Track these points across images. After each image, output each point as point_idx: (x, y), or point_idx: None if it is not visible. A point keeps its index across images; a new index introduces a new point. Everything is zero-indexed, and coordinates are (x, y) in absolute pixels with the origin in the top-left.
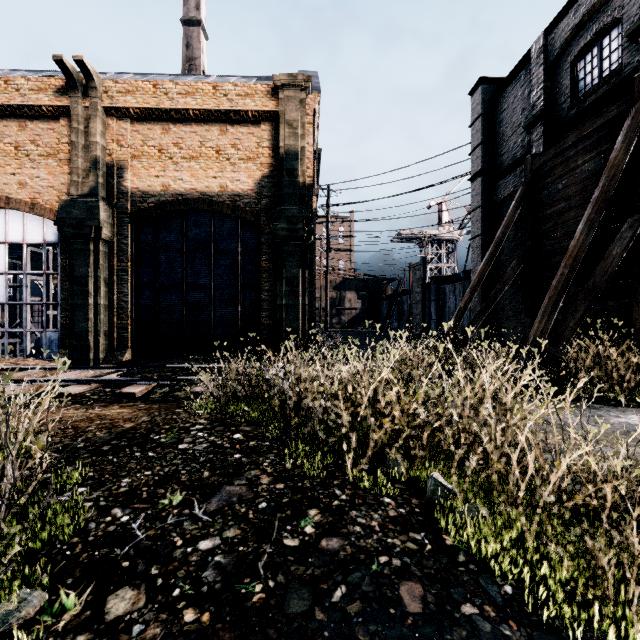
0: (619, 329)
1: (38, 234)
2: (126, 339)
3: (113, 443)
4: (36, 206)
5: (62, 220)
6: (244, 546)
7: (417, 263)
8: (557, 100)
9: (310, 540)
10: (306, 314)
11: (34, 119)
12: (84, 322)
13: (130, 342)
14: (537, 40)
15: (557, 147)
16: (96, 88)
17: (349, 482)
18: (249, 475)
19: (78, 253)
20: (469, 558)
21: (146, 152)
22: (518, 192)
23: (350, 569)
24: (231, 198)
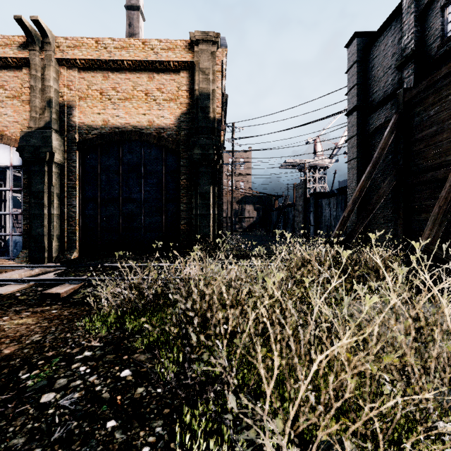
0: None
1: (6, 159)
2: (74, 241)
3: None
4: (4, 137)
5: (22, 147)
6: None
7: (299, 183)
8: (427, 41)
9: None
10: (216, 222)
11: (2, 69)
12: (40, 228)
13: (78, 244)
14: None
15: (429, 79)
16: (50, 43)
17: None
18: None
19: (35, 173)
20: None
21: (90, 94)
22: (392, 120)
23: None
24: (157, 130)
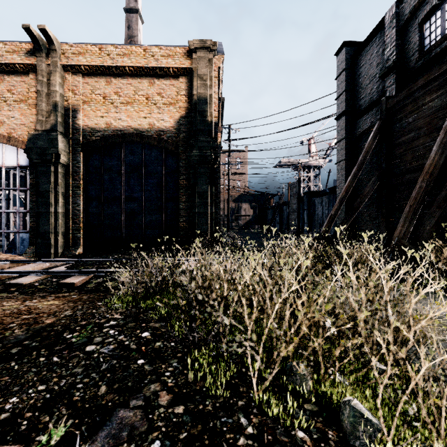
0: None
1: (13, 160)
2: (79, 238)
3: (24, 344)
4: (11, 139)
5: (30, 149)
6: None
7: (294, 182)
8: (406, 54)
9: None
10: (213, 219)
11: (10, 74)
12: (47, 225)
13: (82, 240)
14: (390, 9)
15: (408, 89)
16: (56, 50)
17: (255, 403)
18: (148, 391)
19: (42, 174)
20: None
21: (94, 99)
22: (376, 126)
23: None
24: (157, 133)
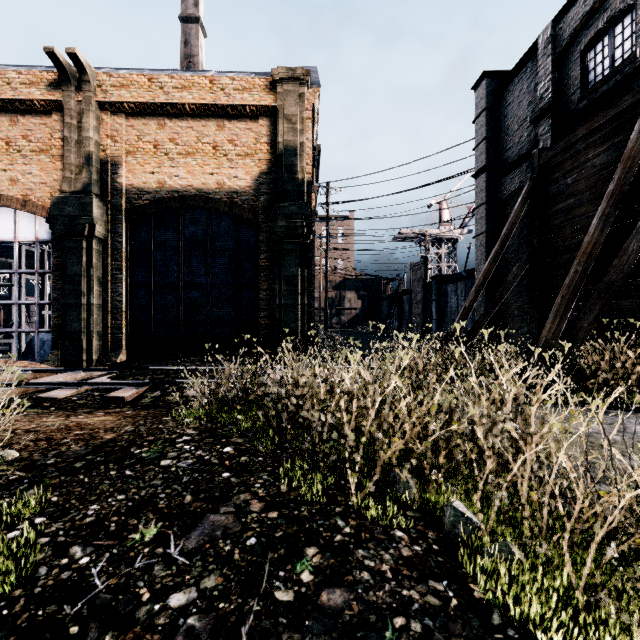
0: (634, 330)
1: (30, 232)
2: (120, 340)
3: (88, 459)
4: (28, 203)
5: (54, 217)
6: (225, 602)
7: (418, 262)
8: (566, 92)
9: (307, 592)
10: (305, 314)
11: (26, 114)
12: (77, 322)
13: (125, 343)
14: (544, 30)
15: (566, 140)
16: (89, 82)
17: (353, 509)
18: (238, 500)
19: (71, 251)
20: (506, 619)
21: (141, 148)
22: (525, 188)
23: (358, 638)
24: (228, 195)
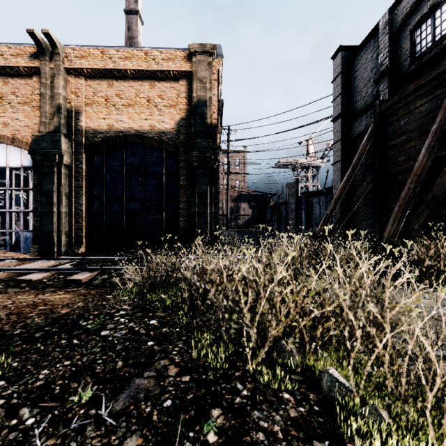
0: None
1: (17, 160)
2: (81, 237)
3: (46, 329)
4: (16, 140)
5: (34, 150)
6: None
7: (292, 182)
8: (399, 60)
9: None
10: (212, 219)
11: (14, 77)
12: (50, 225)
13: (84, 239)
14: (384, 15)
15: (400, 94)
16: (59, 54)
17: (249, 374)
18: (158, 365)
19: (46, 174)
20: None
21: (96, 101)
22: (370, 128)
23: None
24: (158, 134)
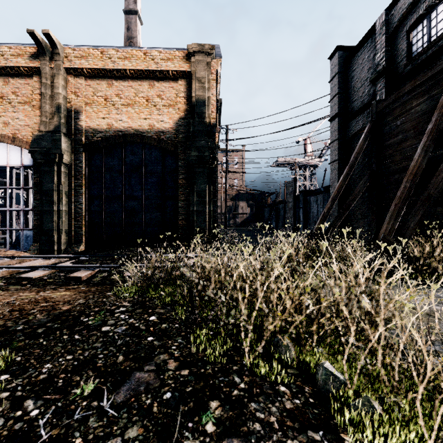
0: None
1: (17, 159)
2: (81, 235)
3: (48, 325)
4: (16, 139)
5: (34, 149)
6: None
7: (290, 181)
8: (395, 60)
9: (210, 442)
10: (211, 217)
11: (15, 76)
12: (50, 223)
13: (84, 237)
14: (380, 16)
15: (396, 94)
16: (59, 54)
17: (247, 368)
18: (158, 360)
19: (46, 173)
20: None
21: (96, 100)
22: (366, 128)
23: None
24: (157, 134)
